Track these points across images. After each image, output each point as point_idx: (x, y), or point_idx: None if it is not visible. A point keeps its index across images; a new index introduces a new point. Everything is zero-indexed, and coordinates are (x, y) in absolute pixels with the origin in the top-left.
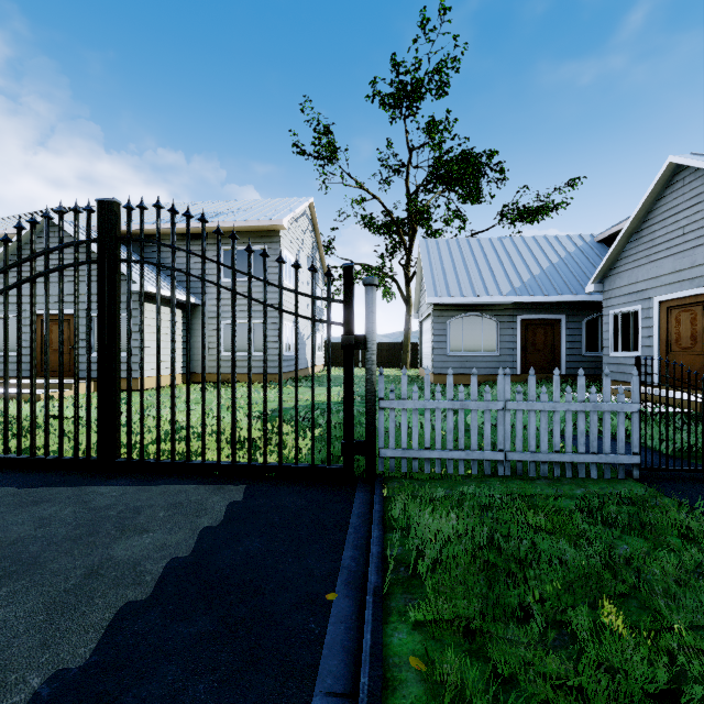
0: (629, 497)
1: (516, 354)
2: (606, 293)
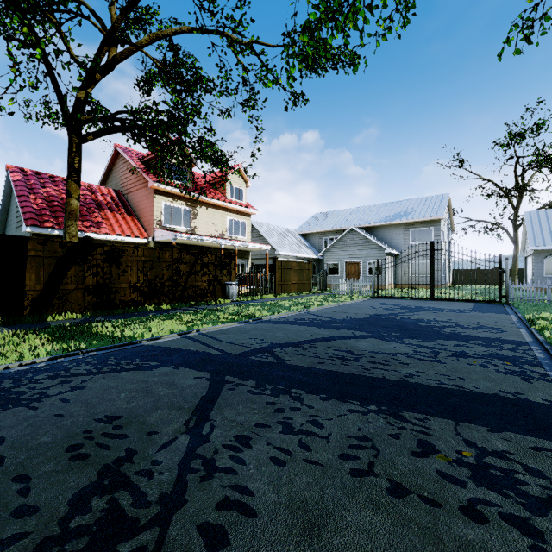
0: None
1: None
2: None
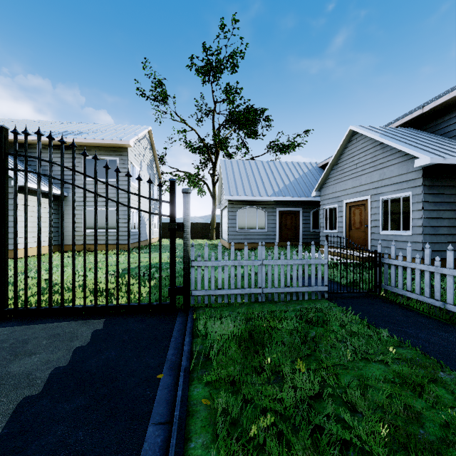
0: (321, 308)
1: (276, 231)
2: (322, 197)
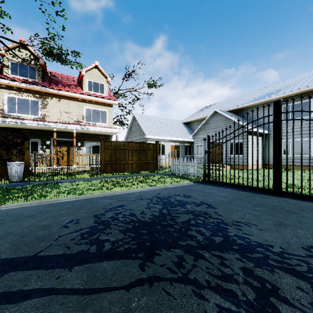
0: None
1: None
2: None
